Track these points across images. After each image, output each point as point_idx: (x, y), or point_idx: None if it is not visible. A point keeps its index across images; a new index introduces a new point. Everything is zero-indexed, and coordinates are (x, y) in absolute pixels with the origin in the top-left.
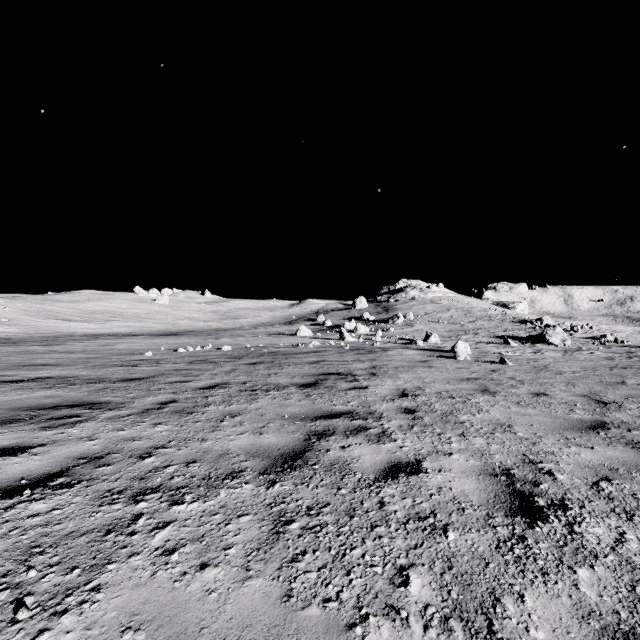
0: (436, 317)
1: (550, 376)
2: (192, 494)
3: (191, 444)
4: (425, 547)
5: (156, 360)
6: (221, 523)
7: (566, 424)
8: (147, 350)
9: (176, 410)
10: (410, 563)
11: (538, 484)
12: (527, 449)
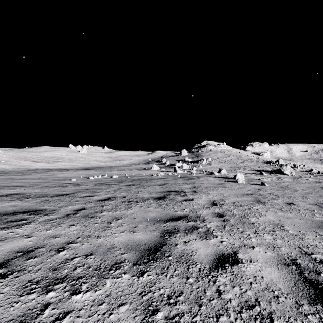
0: (223, 160)
1: (291, 192)
2: (87, 284)
3: (90, 240)
4: None
5: (77, 183)
6: (105, 313)
7: (314, 224)
8: (73, 177)
9: (84, 215)
10: None
11: (319, 273)
12: (299, 243)
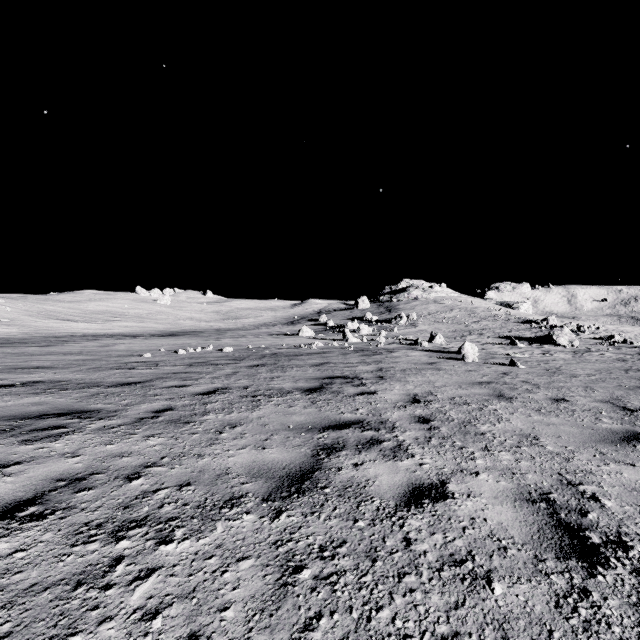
0: (439, 317)
1: (565, 379)
2: (184, 528)
3: (186, 461)
4: (468, 606)
5: (155, 362)
6: (217, 570)
7: (596, 435)
8: (146, 351)
9: (172, 419)
10: (453, 632)
11: (585, 513)
12: (561, 467)
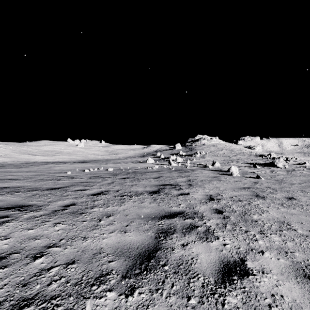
0: (216, 153)
1: (288, 186)
2: (61, 307)
3: (75, 243)
4: None
5: (72, 176)
6: None
7: None
8: (69, 170)
9: (73, 211)
10: None
11: None
12: None
